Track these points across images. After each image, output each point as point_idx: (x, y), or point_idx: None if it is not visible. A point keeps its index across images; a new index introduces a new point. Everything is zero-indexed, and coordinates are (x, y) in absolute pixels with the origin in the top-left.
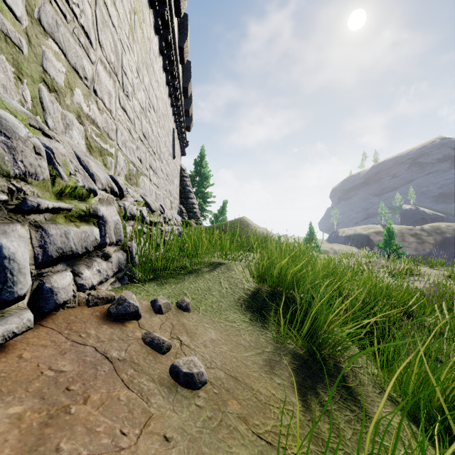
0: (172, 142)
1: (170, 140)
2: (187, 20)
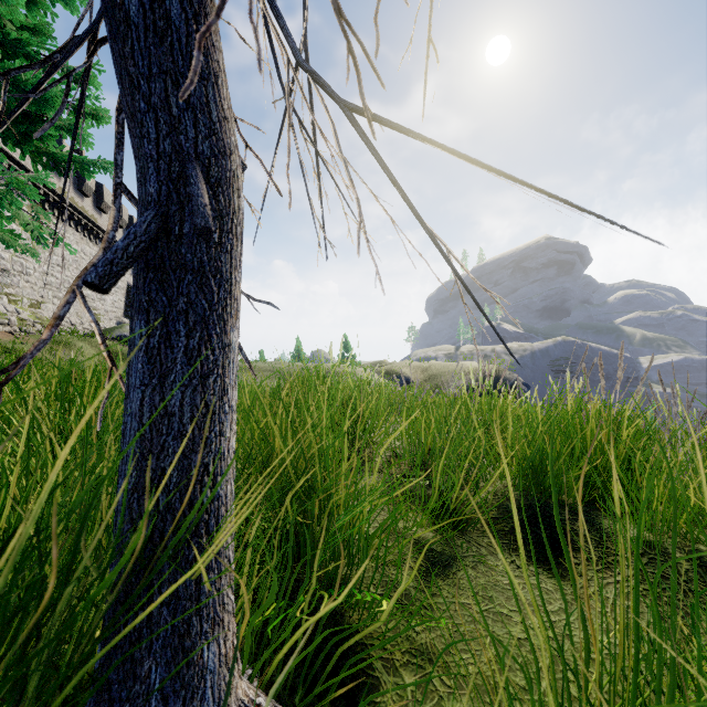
0: None
1: None
2: (103, 189)
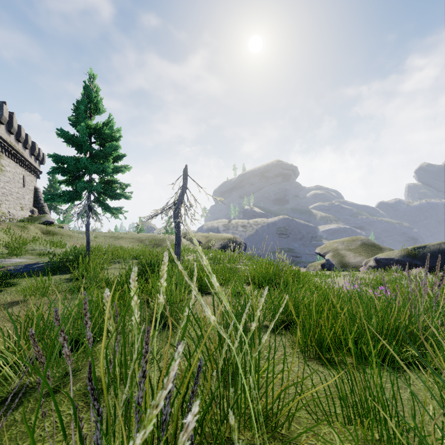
0: (23, 181)
1: (20, 182)
2: (28, 136)
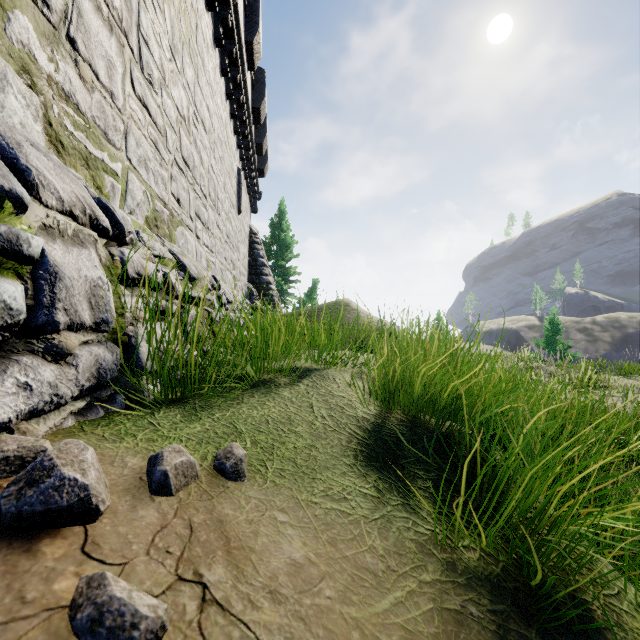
0: (236, 188)
1: (232, 184)
2: (258, 1)
